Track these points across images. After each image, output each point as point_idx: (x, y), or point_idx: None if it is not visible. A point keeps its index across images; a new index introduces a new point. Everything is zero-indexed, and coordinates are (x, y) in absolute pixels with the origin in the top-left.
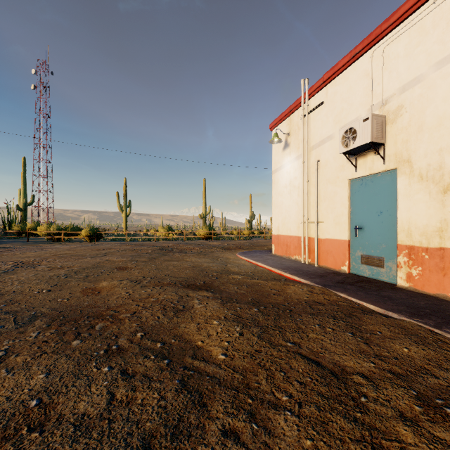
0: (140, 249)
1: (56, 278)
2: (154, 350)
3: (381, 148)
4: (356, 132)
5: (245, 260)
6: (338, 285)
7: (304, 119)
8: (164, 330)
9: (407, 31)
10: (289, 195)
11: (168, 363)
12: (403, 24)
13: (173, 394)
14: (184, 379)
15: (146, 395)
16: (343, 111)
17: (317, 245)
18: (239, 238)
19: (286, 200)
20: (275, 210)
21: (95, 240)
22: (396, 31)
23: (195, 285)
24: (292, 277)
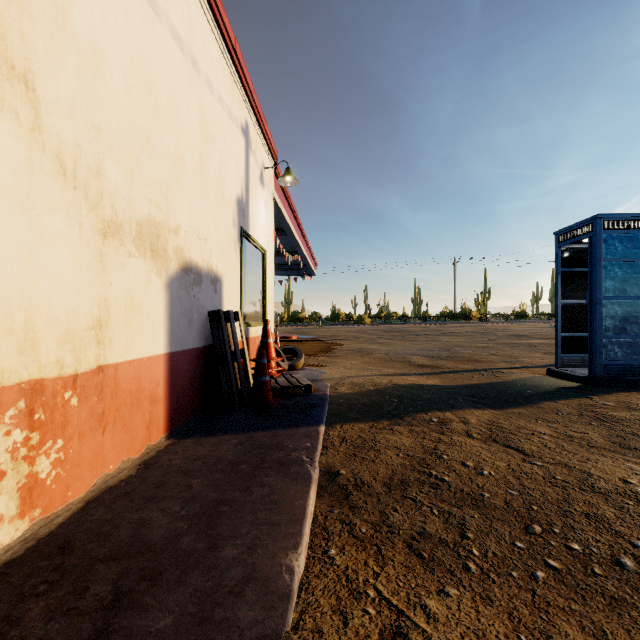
0: None
1: None
2: None
3: None
4: None
5: None
6: None
7: None
8: None
9: None
10: None
11: None
12: None
13: None
14: None
15: None
16: None
17: None
18: None
19: None
20: None
21: None
22: None
23: None
24: None
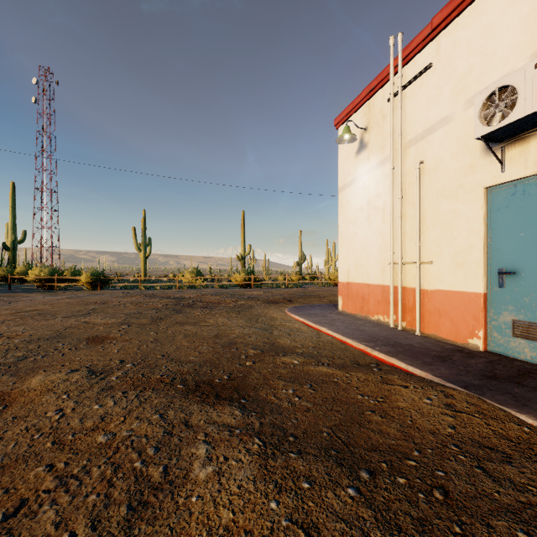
0: (148, 303)
1: None
2: None
3: None
4: (515, 93)
5: (299, 321)
6: (494, 386)
7: (393, 100)
8: None
9: None
10: (366, 221)
11: None
12: None
13: None
14: None
15: None
16: (473, 70)
17: (419, 301)
18: (287, 285)
19: (362, 230)
20: (343, 246)
21: (99, 288)
22: None
23: (211, 383)
24: (390, 360)
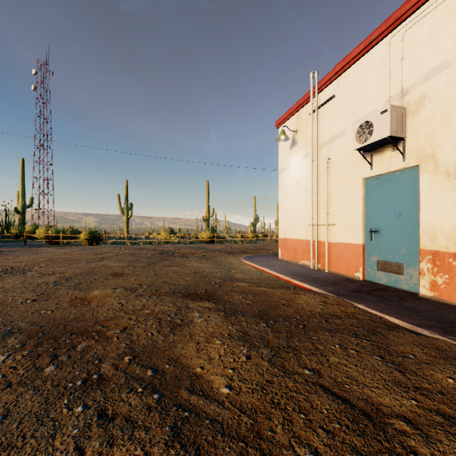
0: (140, 254)
1: (44, 286)
2: (143, 380)
3: (400, 143)
4: (373, 126)
5: (249, 265)
6: (354, 295)
7: (313, 114)
8: (158, 351)
9: (431, 12)
10: (296, 196)
11: (158, 400)
12: (426, 5)
13: (161, 450)
14: (177, 424)
15: (126, 452)
16: (357, 104)
17: (327, 250)
18: (243, 242)
19: (293, 202)
20: (281, 212)
21: (95, 244)
22: (418, 13)
23: (196, 294)
24: (302, 284)
